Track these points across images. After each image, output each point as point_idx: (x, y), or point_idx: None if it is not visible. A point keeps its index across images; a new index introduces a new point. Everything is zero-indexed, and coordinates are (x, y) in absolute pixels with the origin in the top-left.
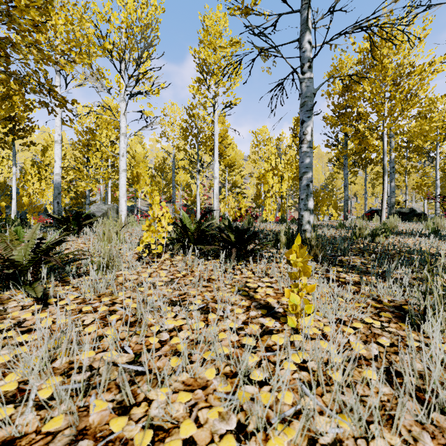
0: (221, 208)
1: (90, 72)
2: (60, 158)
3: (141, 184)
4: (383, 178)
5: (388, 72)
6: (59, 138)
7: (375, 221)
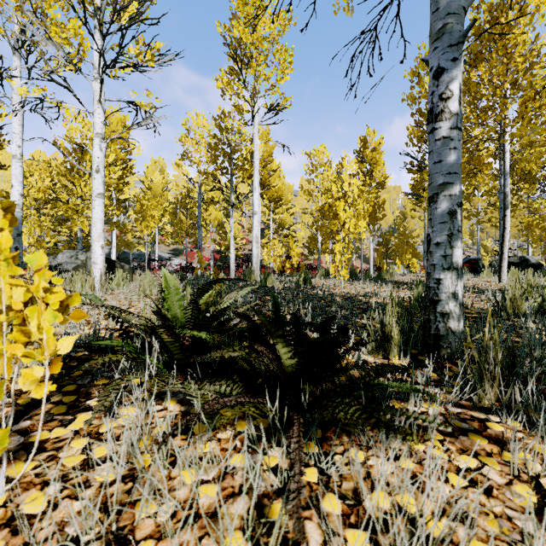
0: (265, 256)
1: (46, 34)
2: (21, 181)
3: (148, 222)
4: (504, 212)
5: (517, 51)
6: (19, 151)
7: (486, 277)
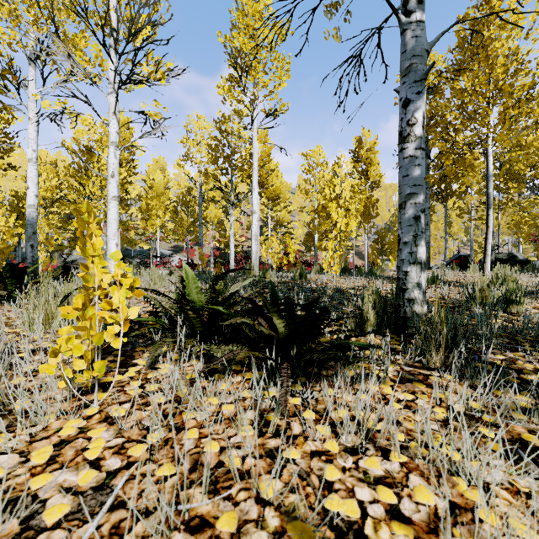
0: (263, 252)
1: (65, 52)
2: (36, 183)
3: (153, 220)
4: (487, 212)
5: (498, 62)
6: (34, 155)
7: (472, 272)
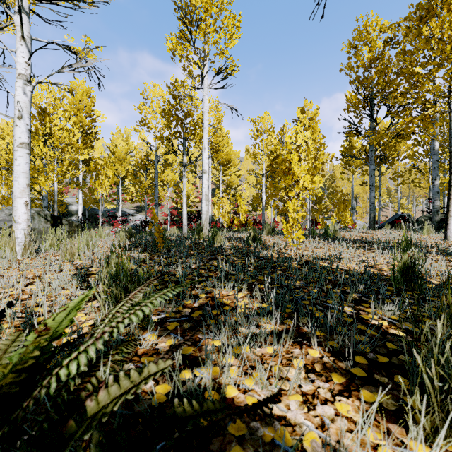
0: (215, 212)
1: None
2: None
3: (102, 180)
4: (450, 170)
5: None
6: None
7: (426, 233)
